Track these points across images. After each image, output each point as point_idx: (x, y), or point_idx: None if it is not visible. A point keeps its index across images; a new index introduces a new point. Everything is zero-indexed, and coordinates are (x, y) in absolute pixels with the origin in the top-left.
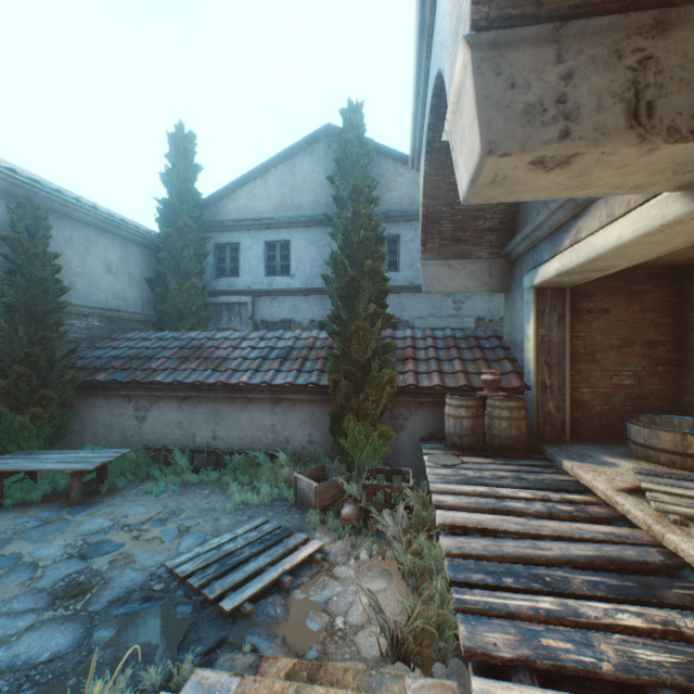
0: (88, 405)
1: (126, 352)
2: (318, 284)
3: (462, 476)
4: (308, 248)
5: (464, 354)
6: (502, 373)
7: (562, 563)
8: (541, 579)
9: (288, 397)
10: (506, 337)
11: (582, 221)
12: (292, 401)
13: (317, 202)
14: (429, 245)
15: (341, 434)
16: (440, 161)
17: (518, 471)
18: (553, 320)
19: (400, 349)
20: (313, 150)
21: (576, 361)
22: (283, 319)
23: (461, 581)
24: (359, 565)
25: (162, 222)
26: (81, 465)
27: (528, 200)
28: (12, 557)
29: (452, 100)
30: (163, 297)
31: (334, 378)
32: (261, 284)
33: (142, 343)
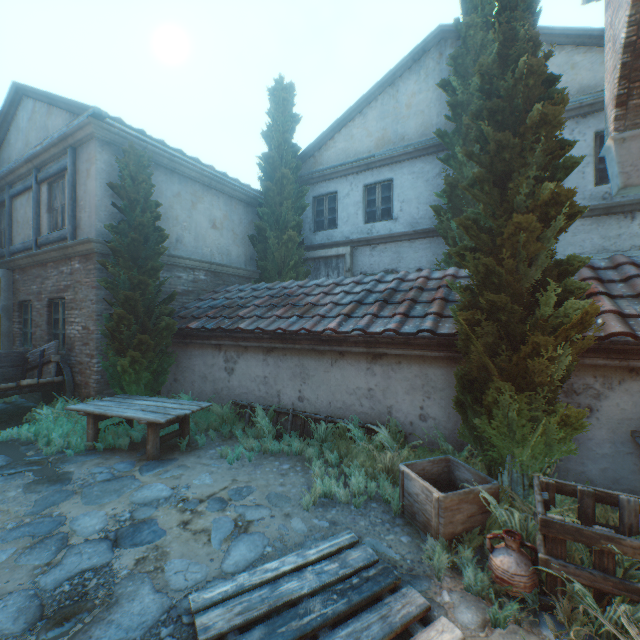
0: (187, 354)
1: (222, 303)
2: (426, 225)
3: None
4: (413, 184)
5: None
6: None
7: None
8: None
9: (390, 352)
10: None
11: None
12: (395, 358)
13: (424, 126)
14: (635, 101)
15: (474, 411)
16: None
17: None
18: None
19: None
20: (420, 65)
21: None
22: (384, 270)
23: None
24: None
25: (263, 180)
26: (155, 416)
27: None
28: (53, 521)
29: None
30: (263, 253)
31: (467, 319)
32: (360, 233)
33: (238, 294)
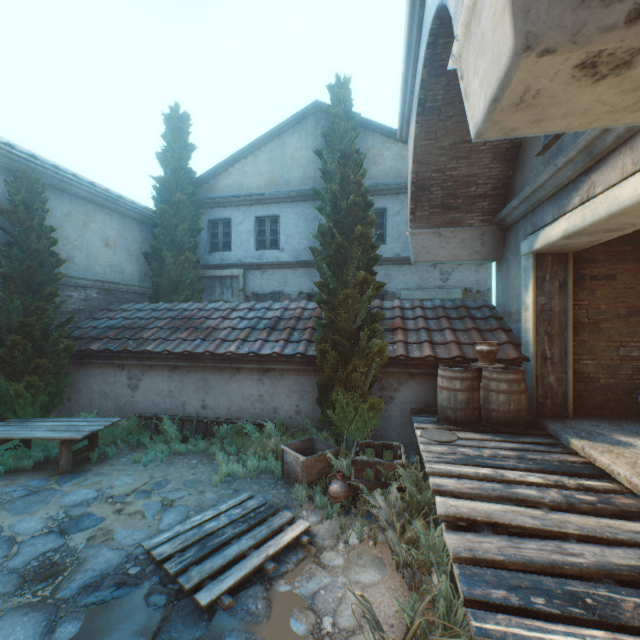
0: (84, 373)
1: (121, 323)
2: (306, 257)
3: (460, 455)
4: (297, 223)
5: (455, 324)
6: (497, 344)
7: (599, 575)
8: (581, 601)
9: (276, 367)
10: (499, 307)
11: (598, 175)
12: (279, 371)
13: (305, 177)
14: (419, 213)
15: (328, 405)
16: (432, 123)
17: (521, 449)
18: (554, 287)
19: (389, 319)
20: (302, 127)
21: (578, 331)
22: (273, 291)
23: (478, 600)
24: (348, 551)
25: (158, 200)
26: (70, 434)
27: (557, 131)
28: None
29: (467, 4)
30: (159, 271)
31: (322, 349)
32: (252, 258)
33: (137, 313)
